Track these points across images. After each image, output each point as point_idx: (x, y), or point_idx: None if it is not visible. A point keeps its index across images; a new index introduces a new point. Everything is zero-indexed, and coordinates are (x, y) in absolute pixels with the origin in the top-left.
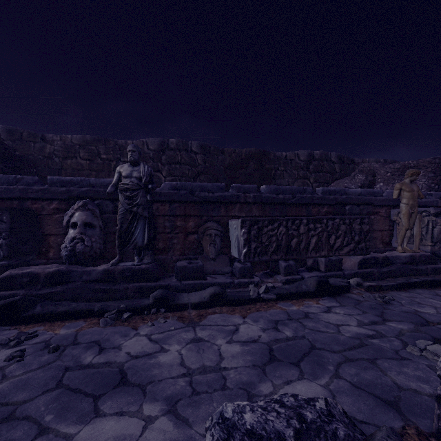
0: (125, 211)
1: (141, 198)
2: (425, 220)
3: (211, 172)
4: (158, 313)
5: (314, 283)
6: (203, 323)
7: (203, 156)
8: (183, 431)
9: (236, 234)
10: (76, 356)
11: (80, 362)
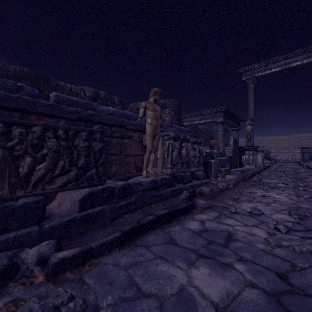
0: None
1: None
2: (167, 143)
3: None
4: None
5: None
6: None
7: None
8: None
9: None
10: None
11: None
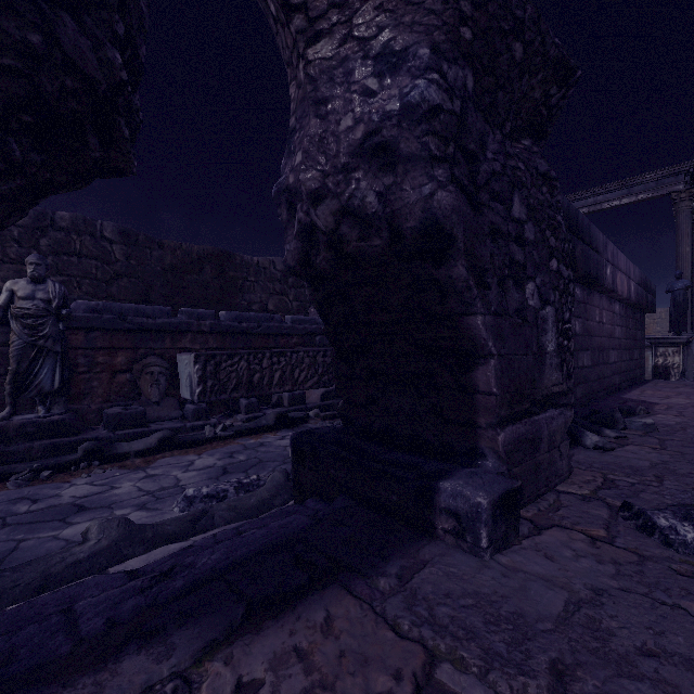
0: (24, 346)
1: (51, 327)
2: None
3: (139, 275)
4: (91, 467)
5: (274, 417)
6: (153, 466)
7: (126, 247)
8: (156, 512)
9: (187, 371)
10: (4, 510)
11: (14, 512)
